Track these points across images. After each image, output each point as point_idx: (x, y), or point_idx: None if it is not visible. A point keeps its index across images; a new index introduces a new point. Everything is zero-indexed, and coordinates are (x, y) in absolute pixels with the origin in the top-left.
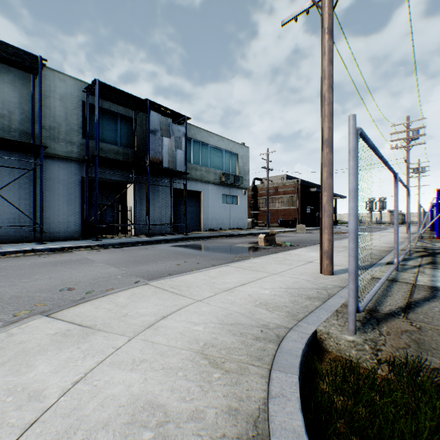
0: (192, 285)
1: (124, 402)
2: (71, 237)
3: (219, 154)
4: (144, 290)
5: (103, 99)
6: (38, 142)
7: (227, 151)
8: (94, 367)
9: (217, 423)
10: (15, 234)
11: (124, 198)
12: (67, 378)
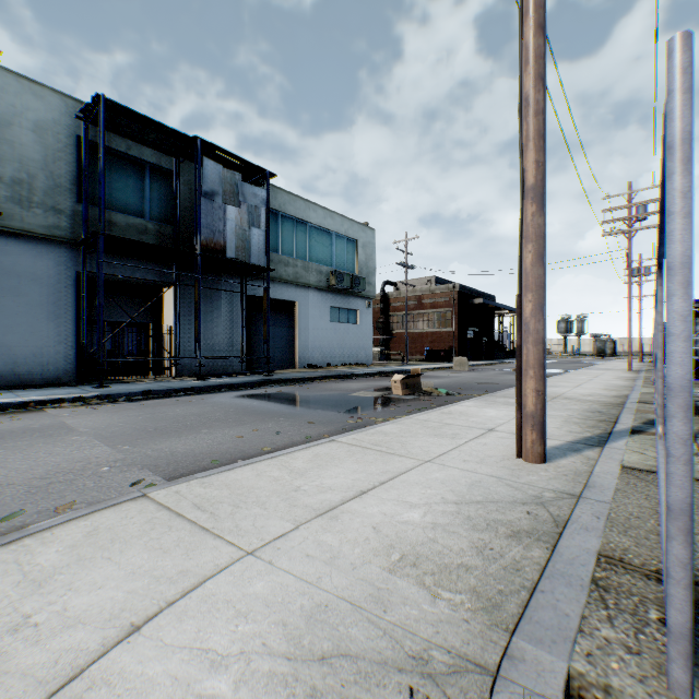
0: (248, 498)
1: None
2: (55, 381)
3: (326, 239)
4: (127, 517)
5: (116, 134)
6: None
7: (340, 235)
8: None
9: None
10: None
11: (159, 311)
12: None
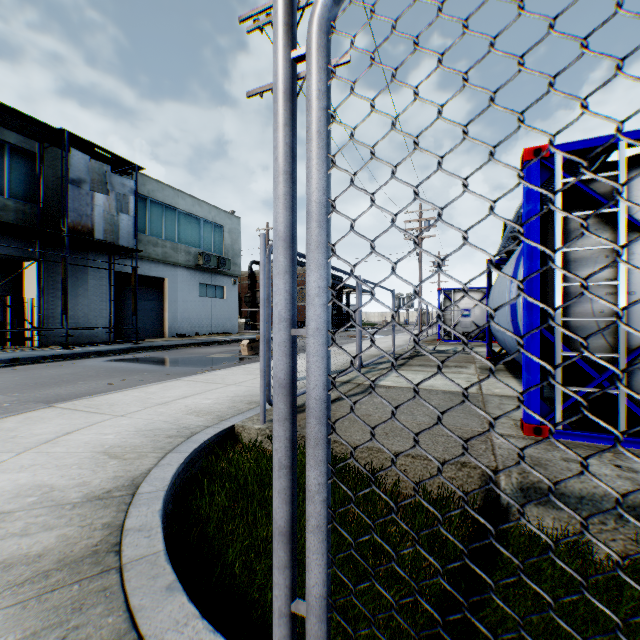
0: (119, 403)
1: (11, 489)
2: None
3: (195, 224)
4: (47, 413)
5: None
6: None
7: (208, 221)
8: None
9: (101, 485)
10: None
11: (20, 284)
12: None
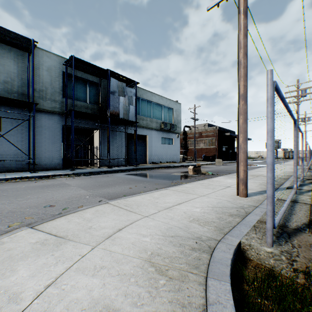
0: (141, 204)
1: (86, 306)
2: (54, 168)
3: (159, 108)
4: (105, 208)
5: (77, 69)
6: (31, 101)
7: (165, 106)
8: (63, 272)
9: None
10: (15, 166)
11: (92, 140)
12: (41, 282)
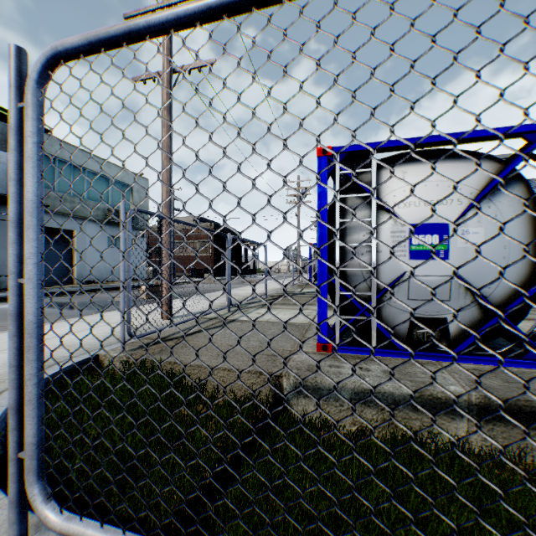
0: None
1: None
2: None
3: (104, 183)
4: None
5: None
6: None
7: (117, 181)
8: None
9: None
10: None
11: None
12: None
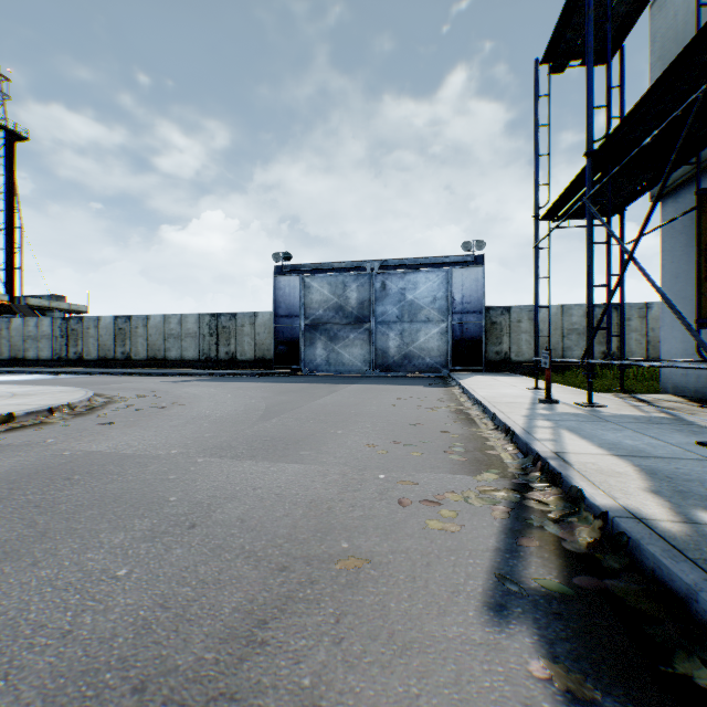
0: None
1: None
2: None
3: None
4: None
5: None
6: None
7: None
8: None
9: None
10: None
11: None
12: (4, 401)
